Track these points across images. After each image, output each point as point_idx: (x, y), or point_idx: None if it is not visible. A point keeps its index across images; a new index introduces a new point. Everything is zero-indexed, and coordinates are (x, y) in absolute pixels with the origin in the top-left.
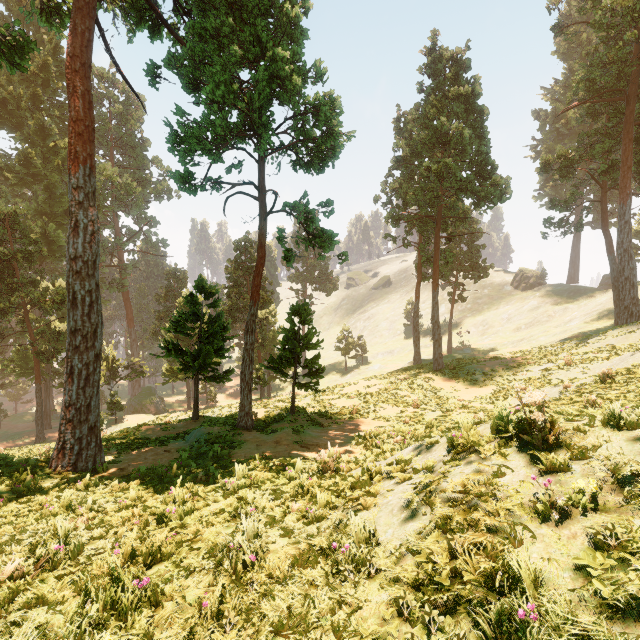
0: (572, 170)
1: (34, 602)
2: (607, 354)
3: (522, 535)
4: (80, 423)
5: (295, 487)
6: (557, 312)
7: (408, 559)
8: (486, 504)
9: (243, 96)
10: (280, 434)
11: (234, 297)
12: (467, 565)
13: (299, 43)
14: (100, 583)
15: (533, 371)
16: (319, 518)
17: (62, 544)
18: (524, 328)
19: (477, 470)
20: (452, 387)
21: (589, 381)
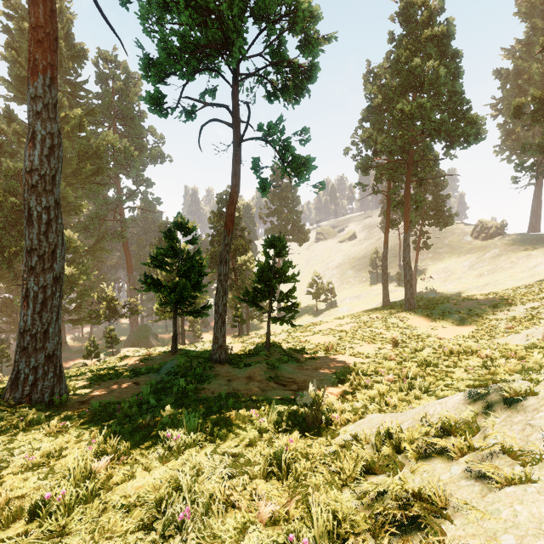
0: None
1: None
2: None
3: None
4: (35, 351)
5: (267, 456)
6: (520, 259)
7: None
8: None
9: None
10: (253, 369)
11: (216, 244)
12: None
13: None
14: None
15: (516, 310)
16: None
17: None
18: (487, 274)
19: None
20: (428, 326)
21: None
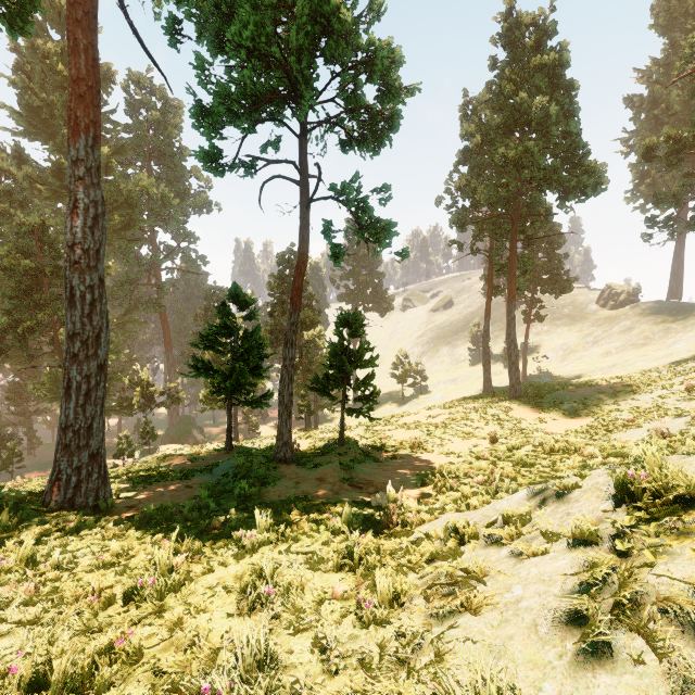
0: (682, 157)
1: None
2: None
3: None
4: (79, 449)
5: (340, 549)
6: (656, 333)
7: None
8: None
9: (278, 40)
10: (325, 469)
11: (277, 316)
12: None
13: None
14: None
15: (640, 399)
16: (381, 618)
17: None
18: (615, 352)
19: None
20: (535, 418)
21: None
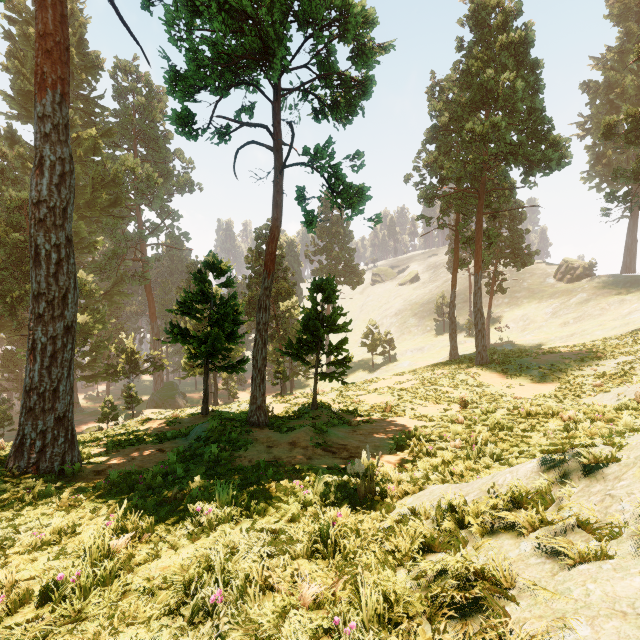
0: None
1: None
2: None
3: None
4: (44, 412)
5: (311, 533)
6: (612, 304)
7: None
8: None
9: None
10: (297, 433)
11: (254, 287)
12: None
13: None
14: None
15: (605, 365)
16: None
17: None
18: (572, 323)
19: None
20: (503, 383)
21: None
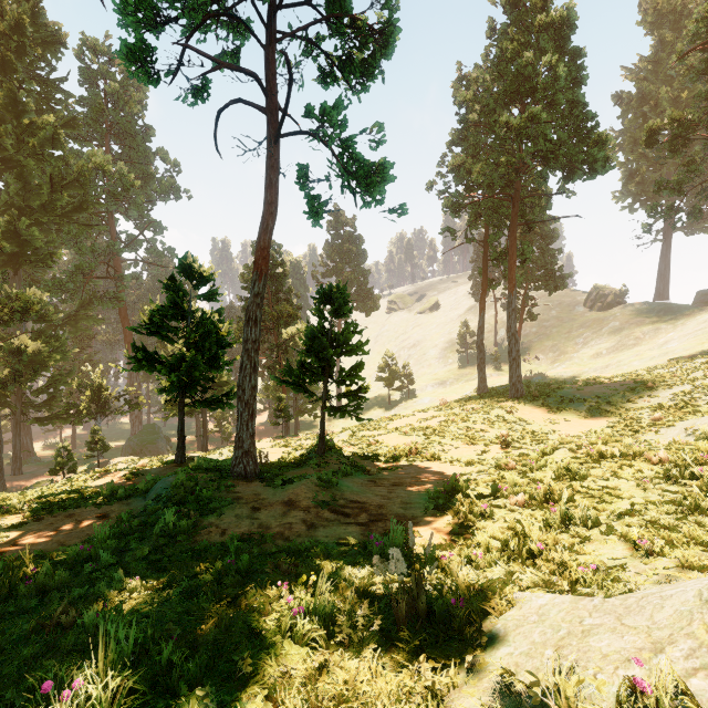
0: (684, 143)
1: None
2: None
3: None
4: None
5: None
6: (647, 334)
7: None
8: None
9: None
10: (296, 488)
11: None
12: None
13: None
14: None
15: (660, 396)
16: None
17: None
18: (606, 353)
19: None
20: (545, 418)
21: None
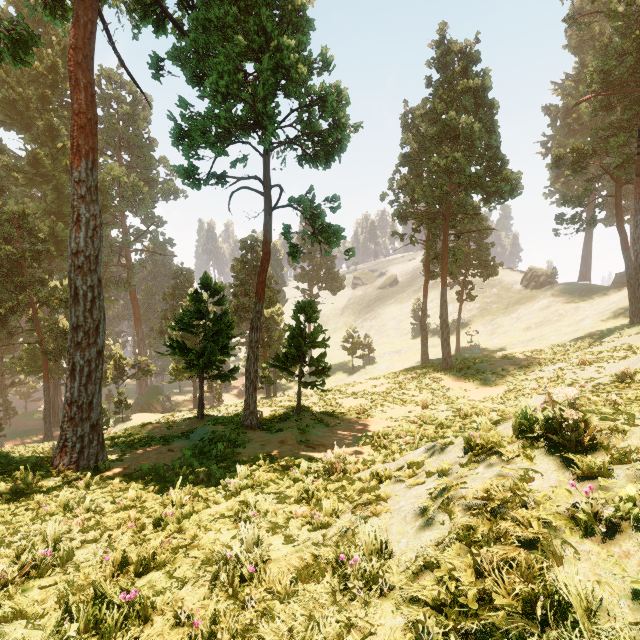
0: (585, 165)
1: (12, 615)
2: (623, 353)
3: (561, 551)
4: (82, 421)
5: (300, 489)
6: (568, 311)
7: (426, 575)
8: (515, 513)
9: (247, 86)
10: (285, 433)
11: (240, 296)
12: (497, 586)
13: (305, 34)
14: (83, 595)
15: (545, 371)
16: (325, 524)
17: (50, 549)
18: (534, 327)
19: (500, 474)
20: (461, 387)
21: (606, 381)
